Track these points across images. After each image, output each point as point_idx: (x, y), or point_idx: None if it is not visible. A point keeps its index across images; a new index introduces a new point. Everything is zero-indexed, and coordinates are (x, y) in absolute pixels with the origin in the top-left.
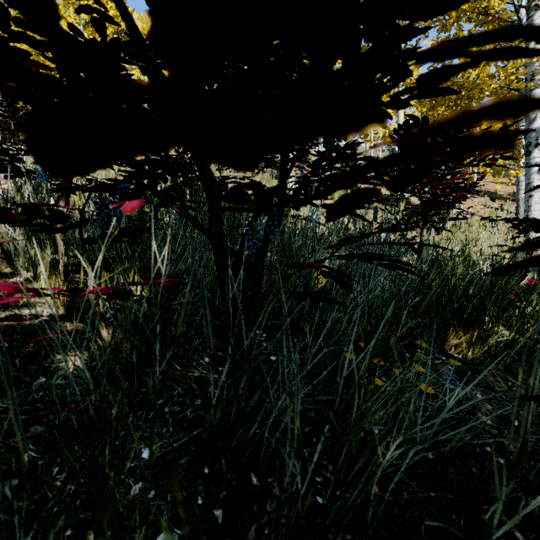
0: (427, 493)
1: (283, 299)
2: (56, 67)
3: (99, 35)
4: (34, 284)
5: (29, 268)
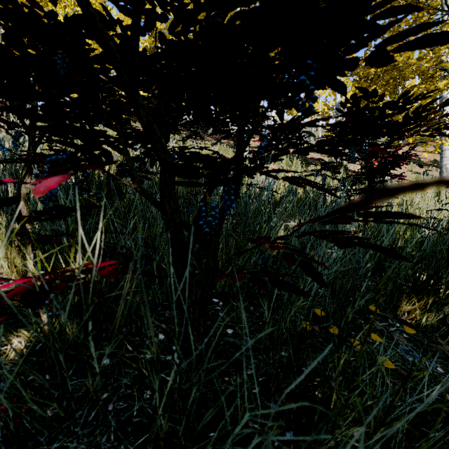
0: None
1: (244, 316)
2: None
3: (49, 0)
4: None
5: None
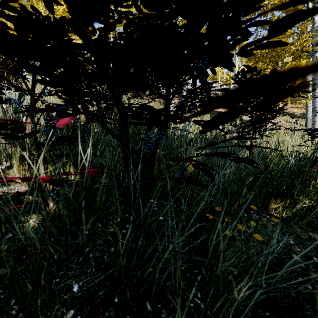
0: (264, 312)
1: (169, 187)
2: (14, 28)
3: (49, 11)
4: (10, 170)
5: (7, 160)
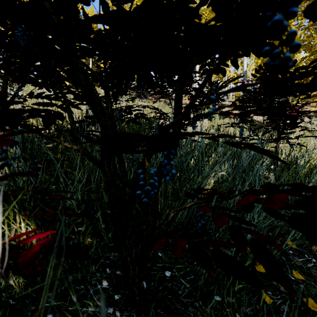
0: None
1: None
2: None
3: None
4: None
5: None
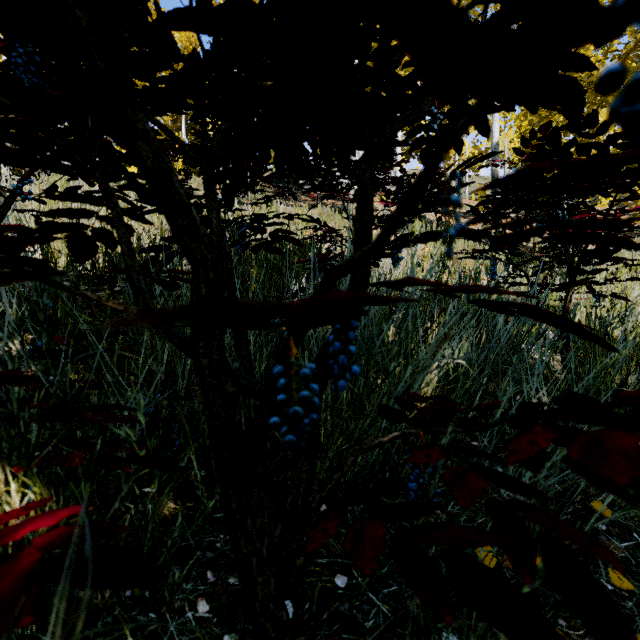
0: None
1: None
2: None
3: None
4: None
5: None
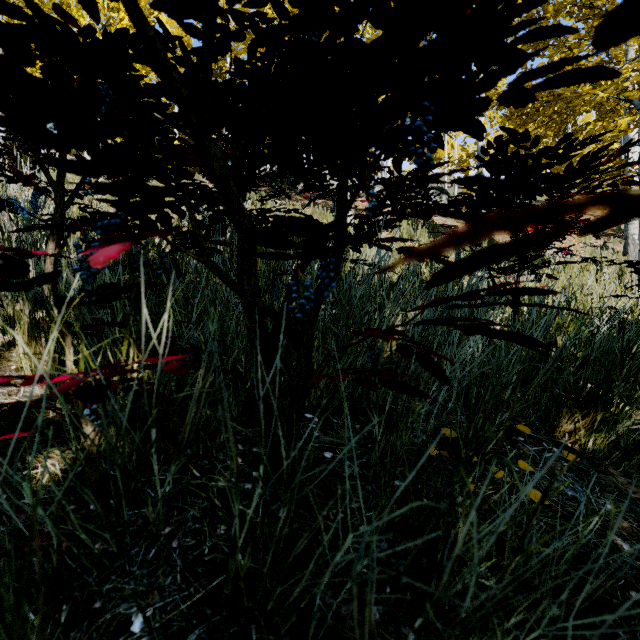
0: None
1: (346, 409)
2: (0, 44)
3: (89, 15)
4: (12, 352)
5: (6, 331)
